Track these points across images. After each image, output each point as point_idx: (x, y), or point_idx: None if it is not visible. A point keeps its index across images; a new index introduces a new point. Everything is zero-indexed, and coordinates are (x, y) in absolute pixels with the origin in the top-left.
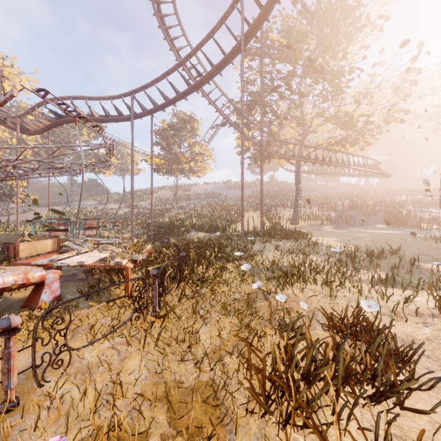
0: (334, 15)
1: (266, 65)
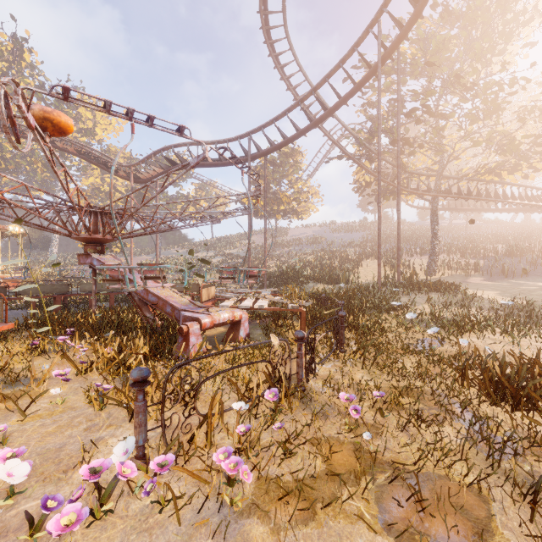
0: (487, 12)
1: (393, 83)
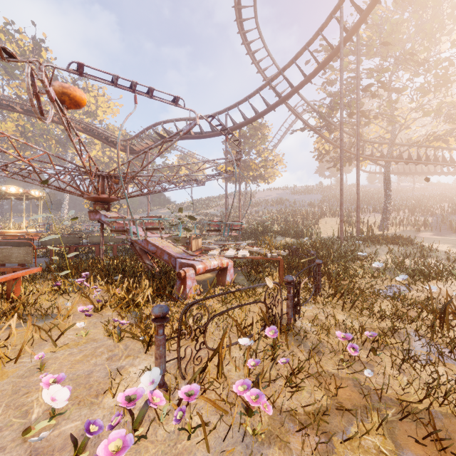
0: None
1: (350, 63)
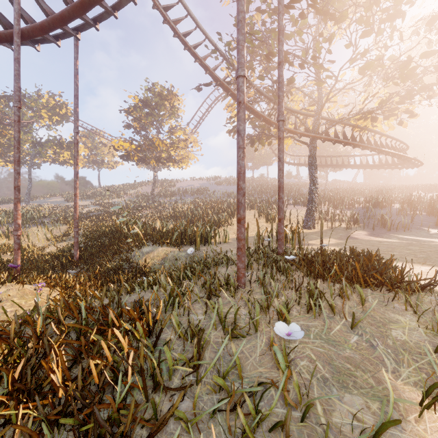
0: None
1: None
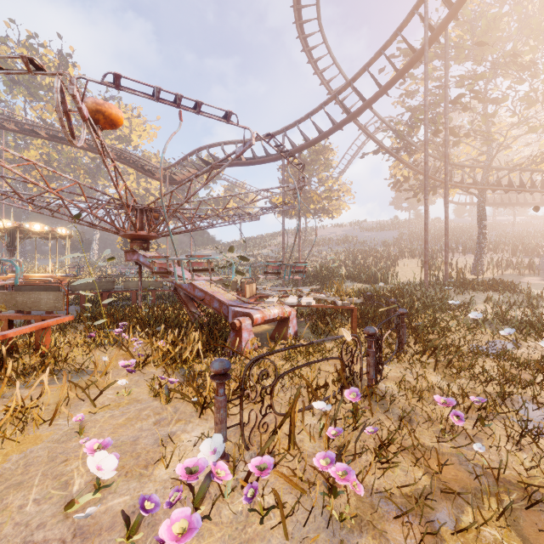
0: None
1: (435, 70)
